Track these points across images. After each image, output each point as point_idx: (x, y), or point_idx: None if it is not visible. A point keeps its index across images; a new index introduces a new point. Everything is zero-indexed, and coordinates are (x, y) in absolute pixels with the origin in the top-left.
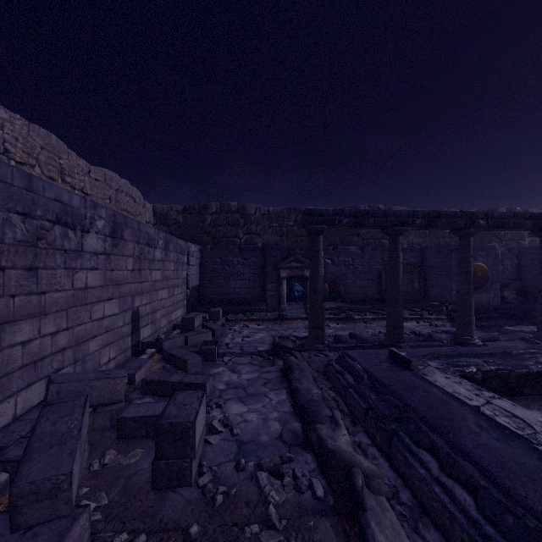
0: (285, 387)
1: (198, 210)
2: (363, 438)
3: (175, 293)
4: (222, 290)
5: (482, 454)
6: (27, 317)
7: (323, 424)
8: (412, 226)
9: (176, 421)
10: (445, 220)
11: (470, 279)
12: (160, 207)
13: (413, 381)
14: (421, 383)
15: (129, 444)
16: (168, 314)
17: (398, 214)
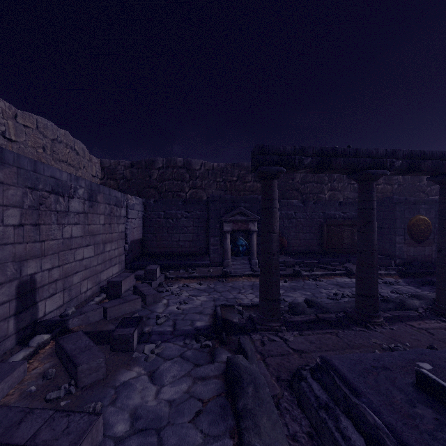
0: (231, 430)
1: (145, 165)
2: None
3: (107, 249)
4: (165, 243)
5: None
6: None
7: None
8: (391, 169)
9: None
10: (431, 162)
11: None
12: (107, 161)
13: None
14: None
15: None
16: (94, 275)
17: (373, 154)
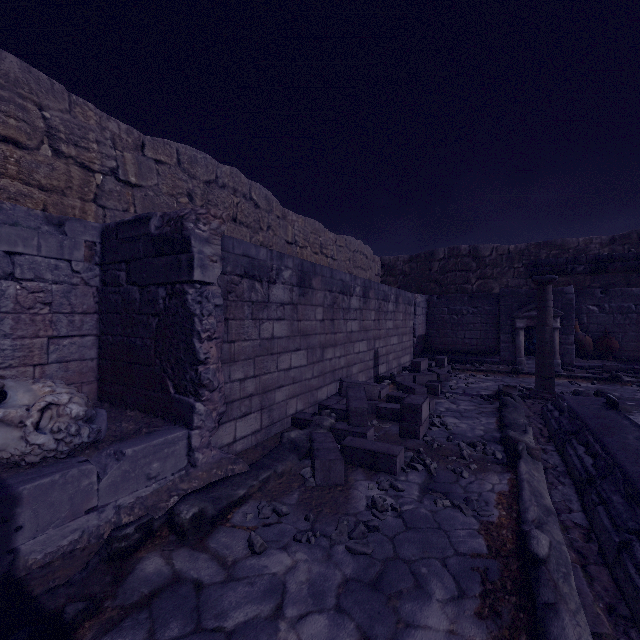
0: (497, 417)
1: (424, 258)
2: (550, 447)
3: (403, 340)
4: (449, 340)
5: (613, 443)
6: (331, 346)
7: (515, 432)
8: None
9: (411, 403)
10: None
11: None
12: (387, 259)
13: (610, 415)
14: (616, 417)
15: (383, 421)
16: (397, 358)
17: None
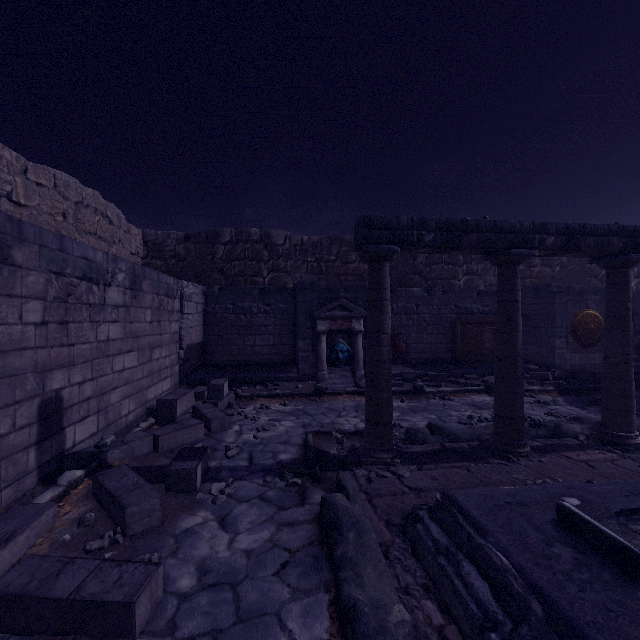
0: (326, 583)
1: (206, 238)
2: None
3: (155, 357)
4: (235, 348)
5: None
6: None
7: None
8: (540, 248)
9: None
10: (593, 239)
11: (629, 337)
12: (153, 233)
13: None
14: None
15: None
16: (138, 392)
17: (517, 228)
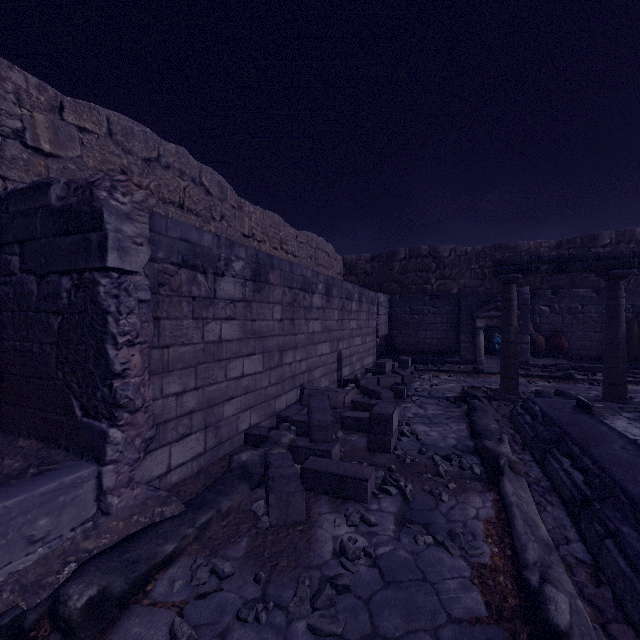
0: (466, 422)
1: (386, 257)
2: (527, 457)
3: (367, 341)
4: (411, 340)
5: (603, 455)
6: (290, 348)
7: (490, 441)
8: (639, 268)
9: (381, 413)
10: None
11: None
12: (349, 257)
13: (586, 420)
14: (593, 422)
15: (349, 432)
16: (361, 359)
17: (617, 256)
